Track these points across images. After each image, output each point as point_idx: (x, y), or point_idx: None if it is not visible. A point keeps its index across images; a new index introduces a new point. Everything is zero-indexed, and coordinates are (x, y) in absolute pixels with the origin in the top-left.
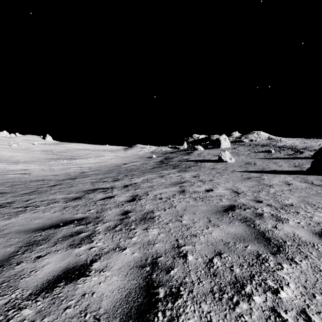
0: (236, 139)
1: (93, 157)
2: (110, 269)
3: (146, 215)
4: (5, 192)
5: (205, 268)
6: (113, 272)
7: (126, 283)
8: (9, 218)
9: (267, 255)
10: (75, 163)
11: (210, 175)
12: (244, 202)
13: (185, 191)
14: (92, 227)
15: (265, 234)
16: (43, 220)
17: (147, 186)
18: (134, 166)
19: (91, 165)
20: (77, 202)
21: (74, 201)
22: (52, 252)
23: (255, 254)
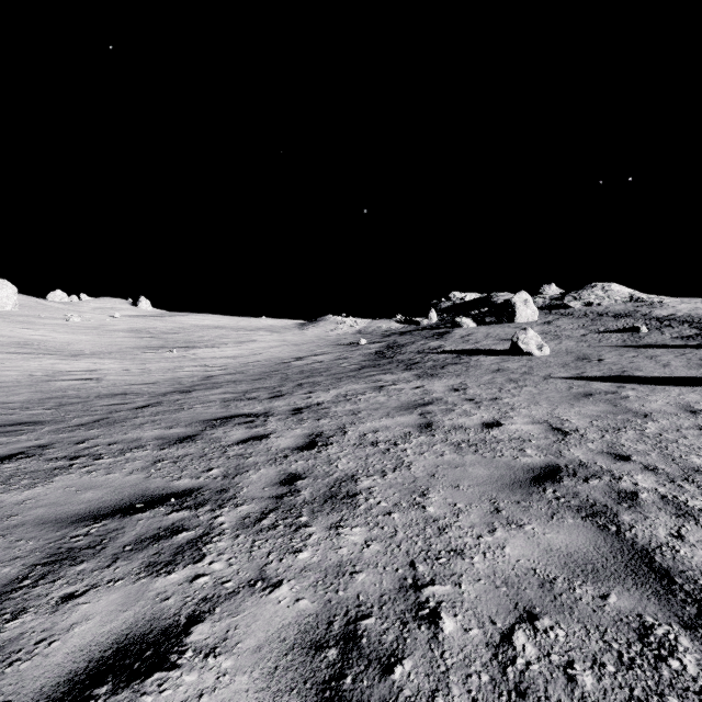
0: (551, 301)
1: (233, 343)
2: (234, 649)
3: (338, 486)
4: (41, 421)
5: (492, 666)
6: (239, 660)
7: (268, 700)
8: (31, 485)
9: (672, 630)
10: (194, 357)
11: (492, 387)
12: (583, 458)
13: (434, 427)
14: (207, 515)
15: (654, 557)
16: (102, 492)
17: (345, 411)
18: (318, 363)
19: (228, 362)
20: (186, 447)
21: (178, 446)
22: (101, 586)
23: (634, 624)
